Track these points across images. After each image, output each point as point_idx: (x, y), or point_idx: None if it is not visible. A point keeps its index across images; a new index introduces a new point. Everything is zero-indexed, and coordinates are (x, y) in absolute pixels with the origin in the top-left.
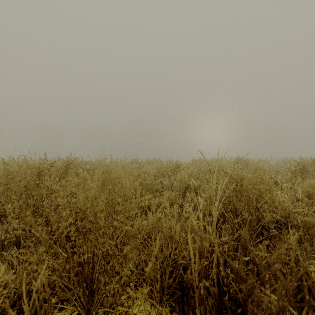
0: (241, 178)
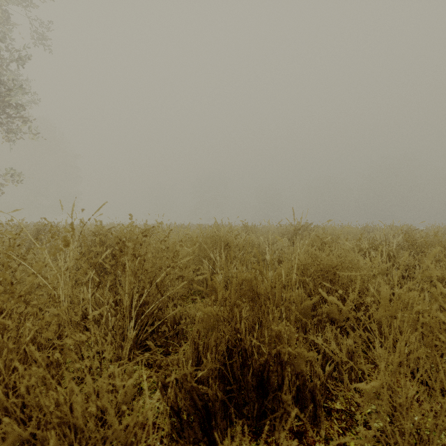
0: (413, 235)
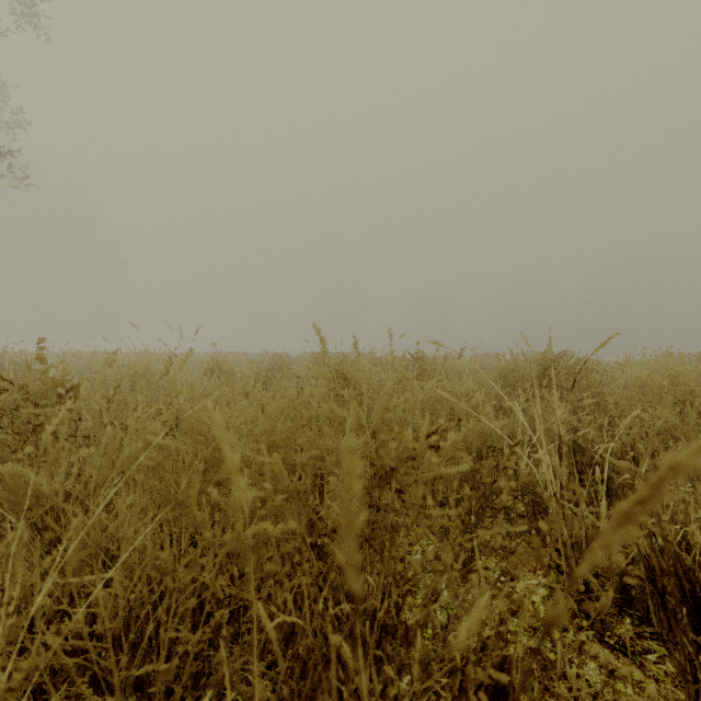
0: None
